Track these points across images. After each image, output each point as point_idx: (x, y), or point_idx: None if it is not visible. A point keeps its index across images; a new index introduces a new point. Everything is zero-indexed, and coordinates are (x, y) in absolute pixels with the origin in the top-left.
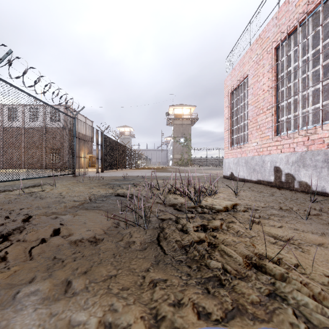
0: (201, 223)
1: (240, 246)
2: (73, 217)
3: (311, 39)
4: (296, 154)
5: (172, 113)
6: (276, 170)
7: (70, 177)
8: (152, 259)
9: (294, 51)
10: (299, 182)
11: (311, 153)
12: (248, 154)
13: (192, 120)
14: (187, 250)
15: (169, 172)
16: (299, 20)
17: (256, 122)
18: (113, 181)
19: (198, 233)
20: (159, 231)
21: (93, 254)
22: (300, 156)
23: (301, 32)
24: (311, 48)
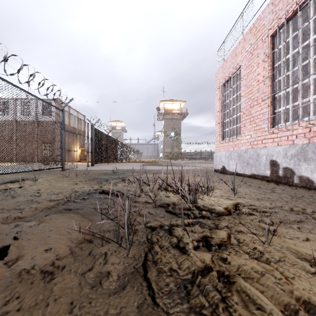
0: (202, 235)
1: (269, 282)
2: (38, 225)
3: (313, 23)
4: (296, 147)
5: (162, 108)
6: (273, 164)
7: (58, 170)
8: (133, 315)
9: (288, 42)
10: (300, 177)
11: (314, 146)
12: (241, 148)
13: (181, 114)
14: (189, 291)
15: (160, 166)
16: (299, 3)
17: (250, 114)
18: (101, 175)
19: (200, 254)
20: (146, 249)
21: (36, 306)
22: (301, 149)
23: (301, 16)
24: (313, 32)
